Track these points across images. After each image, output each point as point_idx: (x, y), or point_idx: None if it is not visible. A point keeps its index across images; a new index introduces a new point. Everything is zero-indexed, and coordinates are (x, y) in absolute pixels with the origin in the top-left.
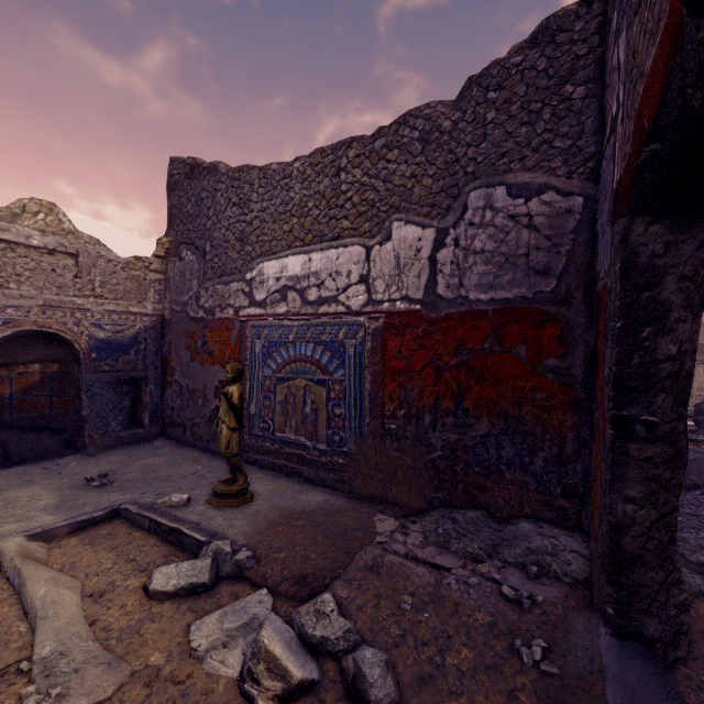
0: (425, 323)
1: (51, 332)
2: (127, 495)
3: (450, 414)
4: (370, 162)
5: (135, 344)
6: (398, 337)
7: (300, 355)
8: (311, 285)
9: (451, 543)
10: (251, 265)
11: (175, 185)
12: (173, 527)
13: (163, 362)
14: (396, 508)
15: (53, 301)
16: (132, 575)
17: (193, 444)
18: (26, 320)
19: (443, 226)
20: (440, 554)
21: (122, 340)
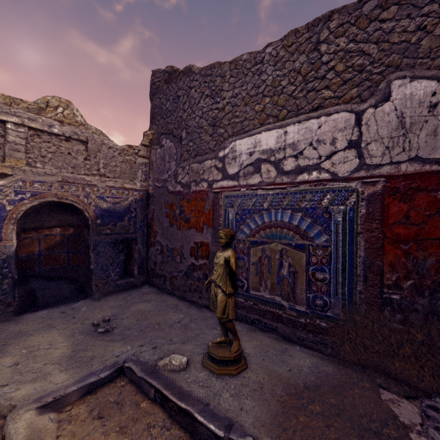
0: None
1: (67, 203)
2: (127, 347)
3: None
4: (356, 27)
5: (128, 213)
6: (404, 201)
7: (276, 221)
8: (287, 156)
9: None
10: (223, 144)
11: (156, 90)
12: (182, 408)
13: (147, 227)
14: (399, 384)
15: (69, 178)
16: None
17: (171, 292)
18: (49, 193)
19: None
20: None
21: (119, 209)
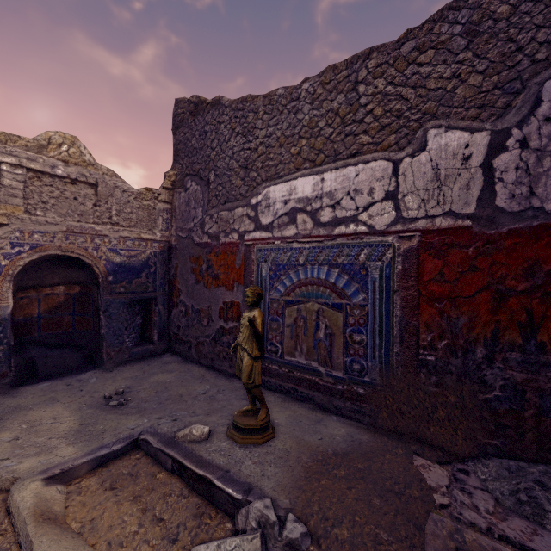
0: (477, 242)
1: (73, 257)
2: (144, 420)
3: (515, 348)
4: (395, 69)
5: (146, 268)
6: (439, 257)
7: (312, 278)
8: (324, 206)
9: (545, 518)
10: (256, 190)
11: (180, 123)
12: (200, 475)
13: (170, 284)
14: (434, 450)
15: (75, 228)
16: (162, 549)
17: (197, 361)
18: (51, 245)
19: (502, 126)
20: (536, 534)
21: (135, 264)
